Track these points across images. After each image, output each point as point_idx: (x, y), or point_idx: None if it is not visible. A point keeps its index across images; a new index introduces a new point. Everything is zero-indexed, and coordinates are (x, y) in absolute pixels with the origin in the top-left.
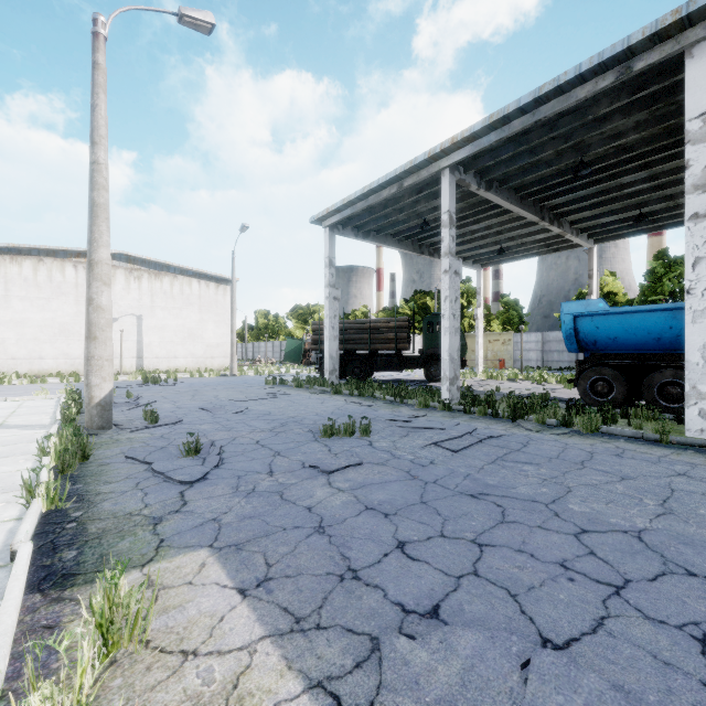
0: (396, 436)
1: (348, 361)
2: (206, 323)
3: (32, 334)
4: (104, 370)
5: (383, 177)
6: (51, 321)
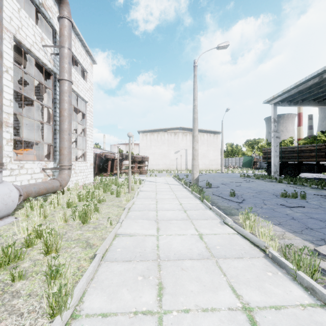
0: (321, 201)
1: (283, 167)
2: (209, 151)
3: (156, 157)
4: (197, 169)
5: (309, 75)
6: (161, 152)
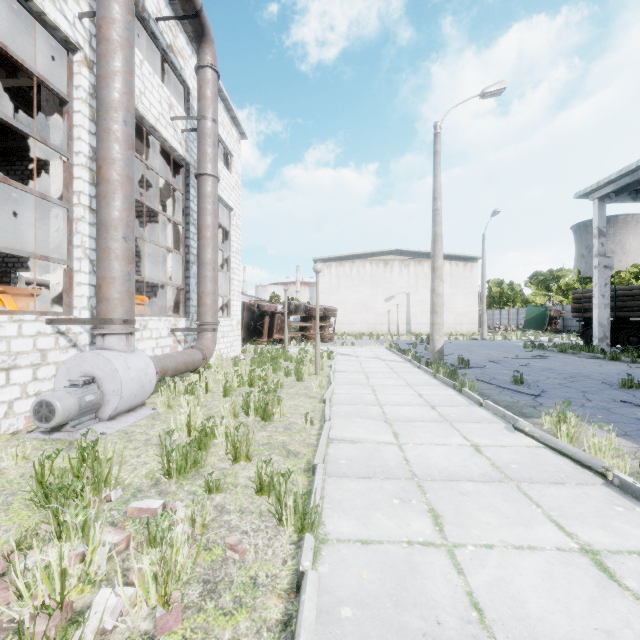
0: None
1: (619, 329)
2: (456, 296)
3: (349, 309)
4: (440, 331)
5: None
6: (358, 300)
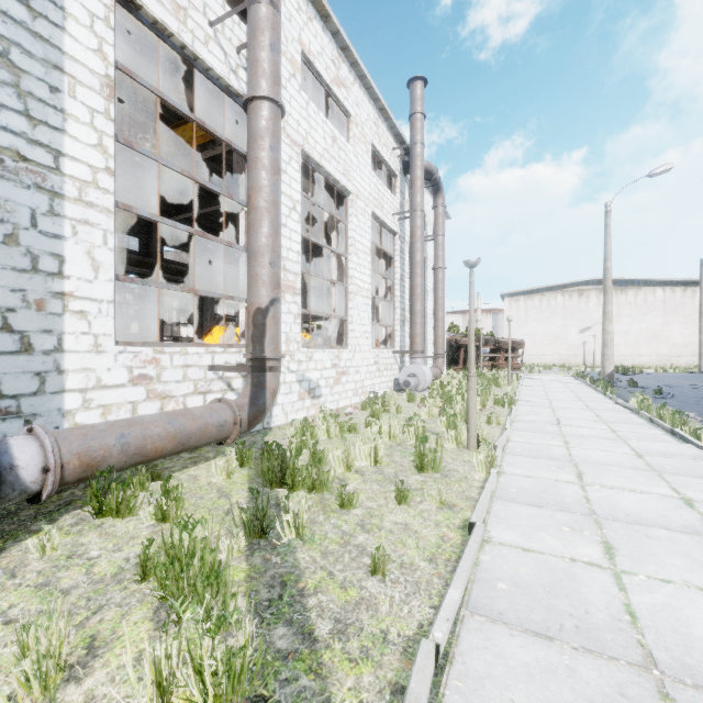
0: None
1: None
2: (671, 325)
3: (538, 341)
4: (610, 360)
5: None
6: (548, 332)
